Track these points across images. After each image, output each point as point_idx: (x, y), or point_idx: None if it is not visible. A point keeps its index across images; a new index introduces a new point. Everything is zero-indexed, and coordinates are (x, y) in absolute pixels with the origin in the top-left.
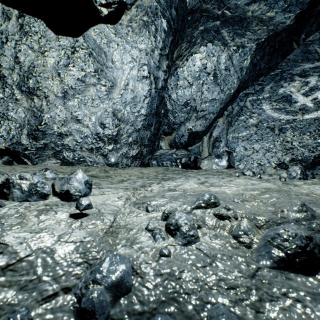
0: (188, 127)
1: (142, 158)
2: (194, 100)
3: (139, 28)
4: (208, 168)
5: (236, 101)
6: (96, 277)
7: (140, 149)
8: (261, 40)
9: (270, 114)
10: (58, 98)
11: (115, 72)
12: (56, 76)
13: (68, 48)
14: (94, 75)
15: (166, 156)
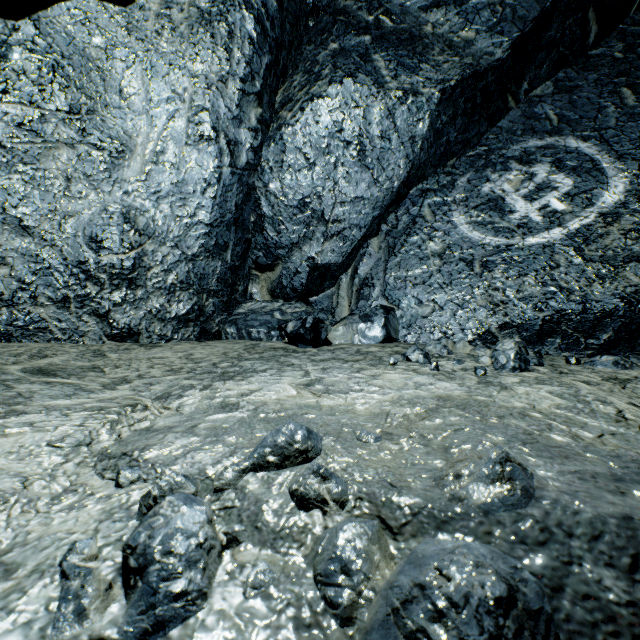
0: (308, 254)
1: (203, 320)
2: (320, 198)
3: (189, 23)
4: (346, 342)
5: (405, 205)
6: None
7: (196, 301)
8: (450, 83)
9: (467, 234)
10: None
11: (129, 119)
12: None
13: None
14: (69, 121)
15: (259, 317)
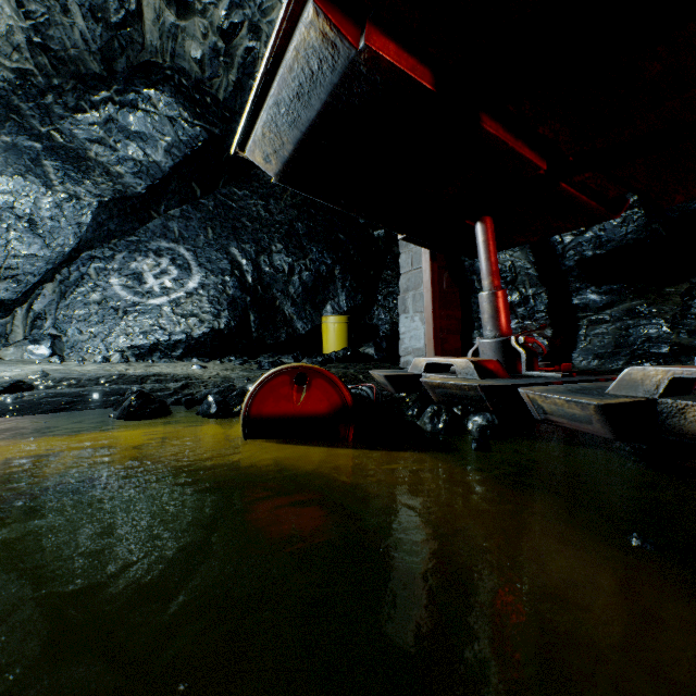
0: None
1: None
2: None
3: None
4: (17, 358)
5: (77, 264)
6: None
7: None
8: (106, 199)
9: (119, 292)
10: None
11: None
12: None
13: None
14: None
15: None
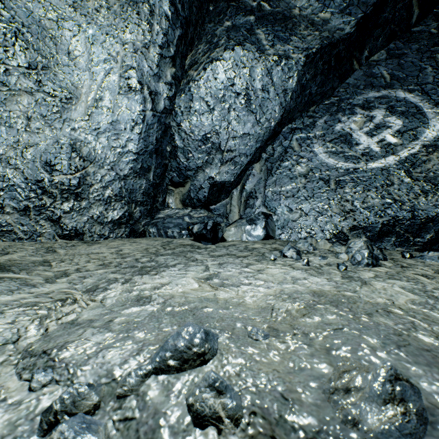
0: (209, 175)
1: (132, 223)
2: (217, 134)
3: (120, 4)
4: (236, 239)
5: (279, 139)
6: None
7: (127, 209)
8: (312, 50)
9: (324, 160)
10: None
11: (76, 74)
12: None
13: None
14: (28, 74)
15: (174, 220)
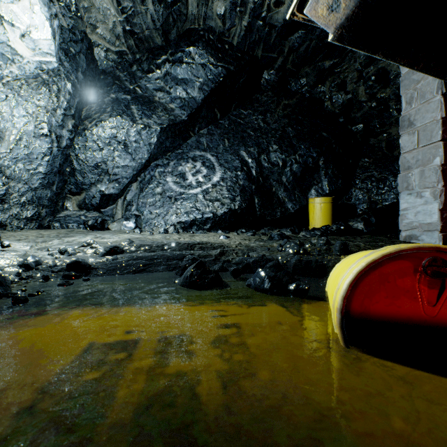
0: (100, 189)
1: (41, 220)
2: (106, 164)
3: (37, 84)
4: (118, 229)
5: (149, 170)
6: (28, 259)
7: (37, 210)
8: (164, 126)
9: (171, 186)
10: None
11: (2, 124)
12: None
13: None
14: None
15: (73, 218)
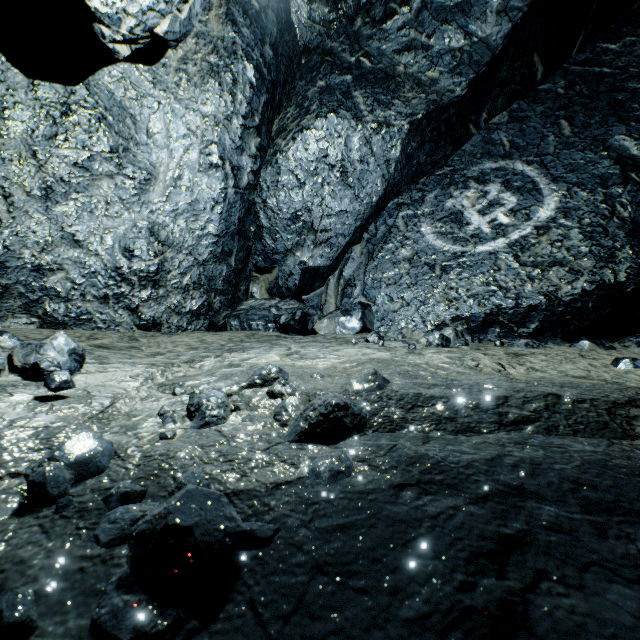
0: (300, 259)
1: (212, 315)
2: (310, 212)
3: (201, 75)
4: (329, 332)
5: (383, 217)
6: (55, 454)
7: (206, 299)
8: (417, 116)
9: (432, 242)
10: (34, 199)
11: (154, 153)
12: (28, 157)
13: (54, 105)
14: (110, 158)
15: (259, 312)
